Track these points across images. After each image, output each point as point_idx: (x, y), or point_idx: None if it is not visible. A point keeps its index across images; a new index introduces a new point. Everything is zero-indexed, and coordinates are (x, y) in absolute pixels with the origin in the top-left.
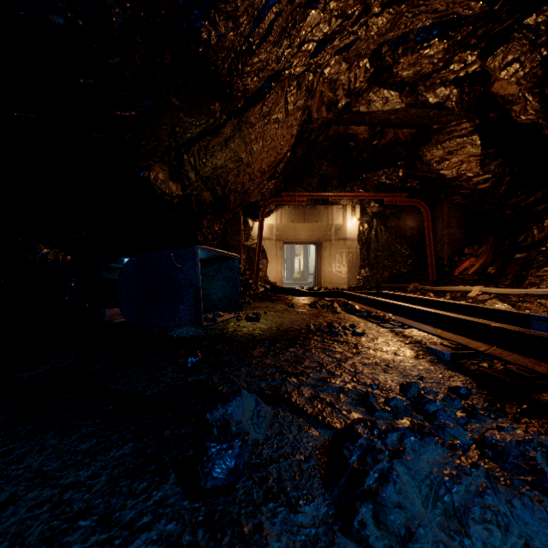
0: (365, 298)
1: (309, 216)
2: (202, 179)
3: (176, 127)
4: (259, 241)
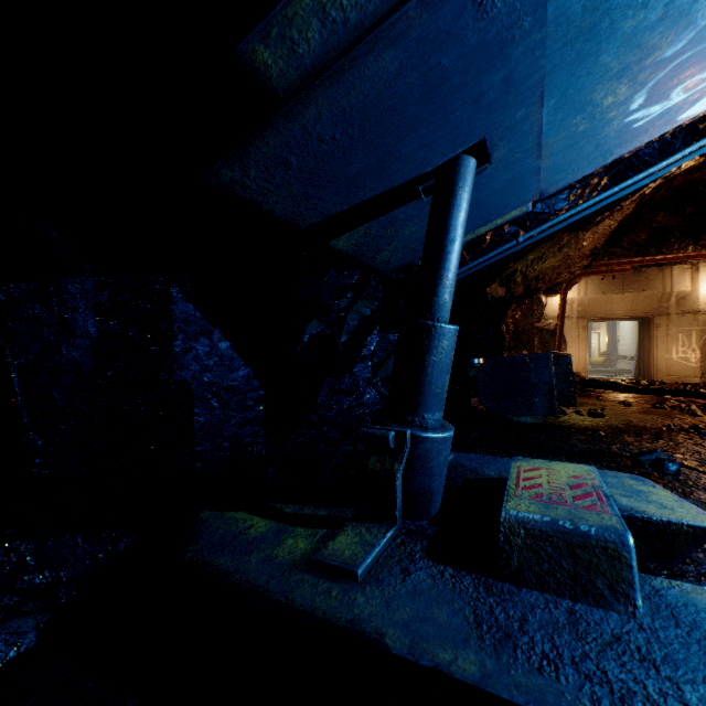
0: None
1: (630, 283)
2: (526, 280)
3: (529, 256)
4: (560, 323)
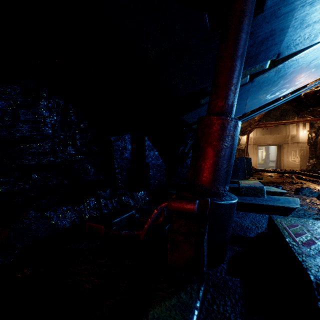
0: (307, 174)
1: (273, 131)
2: None
3: None
4: (246, 146)
